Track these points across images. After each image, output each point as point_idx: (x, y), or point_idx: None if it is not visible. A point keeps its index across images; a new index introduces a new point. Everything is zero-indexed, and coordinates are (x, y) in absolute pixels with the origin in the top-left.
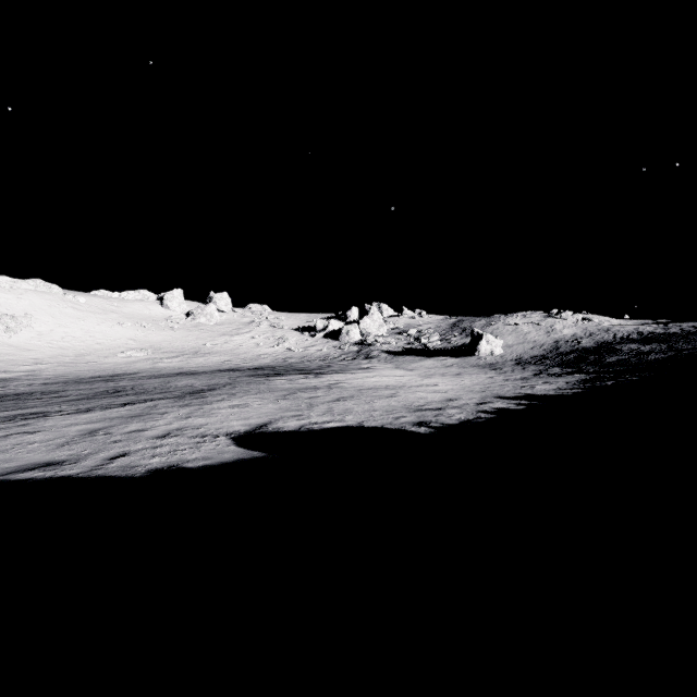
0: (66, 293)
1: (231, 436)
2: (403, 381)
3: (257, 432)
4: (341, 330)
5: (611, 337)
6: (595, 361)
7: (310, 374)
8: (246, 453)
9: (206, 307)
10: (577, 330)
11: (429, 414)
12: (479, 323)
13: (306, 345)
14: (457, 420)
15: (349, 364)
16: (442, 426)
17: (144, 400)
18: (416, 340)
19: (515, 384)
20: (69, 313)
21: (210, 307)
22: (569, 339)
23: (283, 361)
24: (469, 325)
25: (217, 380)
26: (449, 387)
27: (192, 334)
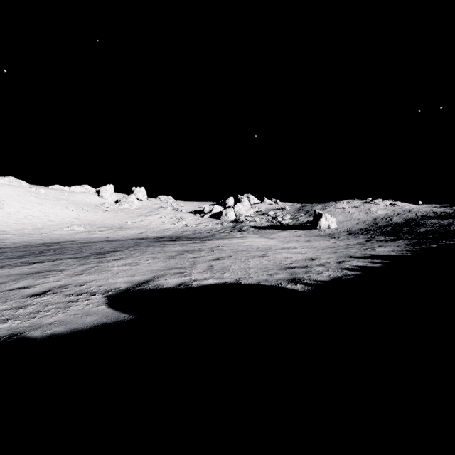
0: (31, 186)
1: (108, 293)
2: (269, 245)
3: (136, 290)
4: (221, 212)
5: (414, 215)
6: (409, 231)
7: (198, 240)
8: (112, 316)
9: (129, 197)
10: (388, 211)
11: (299, 271)
12: (317, 207)
13: (197, 223)
14: (329, 277)
15: (227, 235)
16: (317, 283)
17: (54, 259)
18: (274, 219)
19: (357, 247)
20: (31, 200)
21: (132, 197)
22: (383, 217)
23: (181, 233)
24: (311, 208)
25: (124, 244)
26: (305, 249)
27: (118, 215)
